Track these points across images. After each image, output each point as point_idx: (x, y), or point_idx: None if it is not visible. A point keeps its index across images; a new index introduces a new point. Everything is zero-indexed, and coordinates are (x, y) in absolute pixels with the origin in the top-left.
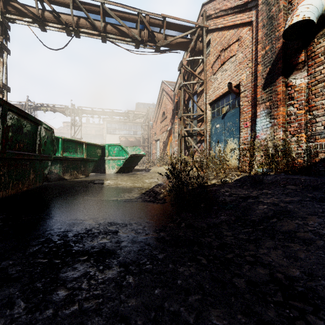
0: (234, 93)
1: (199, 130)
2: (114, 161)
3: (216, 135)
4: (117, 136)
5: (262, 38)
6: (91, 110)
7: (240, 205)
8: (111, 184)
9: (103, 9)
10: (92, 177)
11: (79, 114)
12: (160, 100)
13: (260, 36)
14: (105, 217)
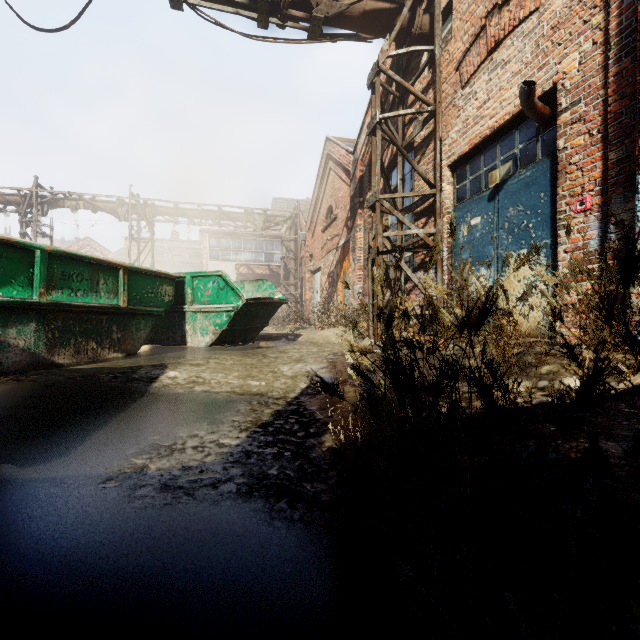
0: (538, 116)
1: (424, 236)
2: (206, 316)
3: (471, 246)
4: (231, 265)
5: None
6: (174, 207)
7: None
8: (178, 380)
9: None
10: (146, 357)
11: (149, 216)
12: (322, 182)
13: None
14: None
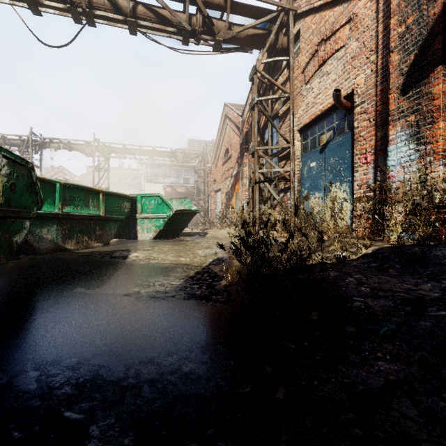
0: (344, 108)
1: (283, 172)
2: (150, 221)
3: (310, 179)
4: (160, 186)
5: (400, 4)
6: (123, 148)
7: (419, 327)
8: (140, 258)
9: None
10: (115, 246)
11: (106, 153)
12: (222, 132)
13: (396, 3)
14: (82, 355)
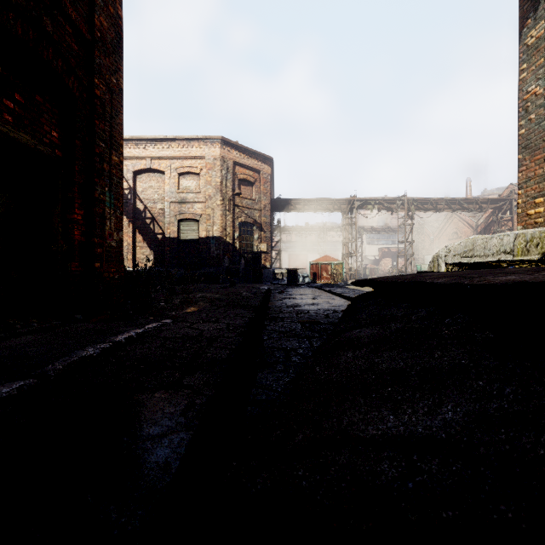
0: None
1: None
2: None
3: None
4: (375, 247)
5: None
6: (372, 228)
7: None
8: None
9: (458, 201)
10: None
11: (362, 232)
12: (448, 221)
13: None
14: None
